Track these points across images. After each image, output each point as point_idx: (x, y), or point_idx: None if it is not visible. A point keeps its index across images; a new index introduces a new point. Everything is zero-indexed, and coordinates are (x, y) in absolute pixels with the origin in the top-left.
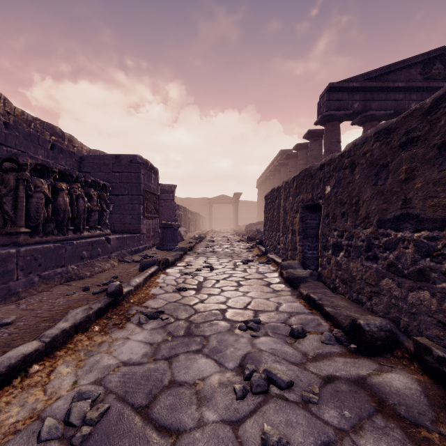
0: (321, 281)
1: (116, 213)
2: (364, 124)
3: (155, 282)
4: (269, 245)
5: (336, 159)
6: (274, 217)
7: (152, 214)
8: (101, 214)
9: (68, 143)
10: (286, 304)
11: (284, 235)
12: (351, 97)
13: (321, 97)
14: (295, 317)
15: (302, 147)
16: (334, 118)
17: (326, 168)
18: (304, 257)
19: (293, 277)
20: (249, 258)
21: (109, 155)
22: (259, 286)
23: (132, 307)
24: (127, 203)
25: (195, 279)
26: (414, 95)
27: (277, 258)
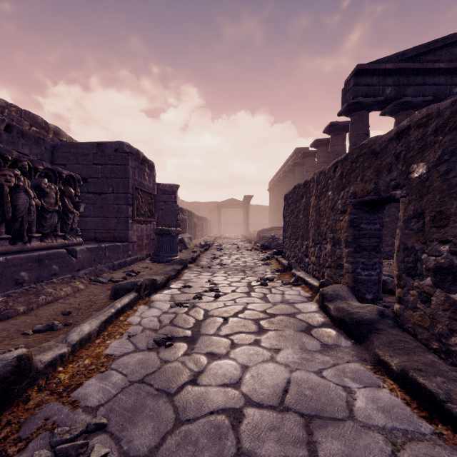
0: (403, 328)
1: (98, 216)
2: (396, 113)
3: (125, 324)
4: (291, 257)
5: (444, 111)
6: (300, 221)
7: (146, 217)
8: (65, 216)
9: (53, 136)
10: (363, 396)
11: (317, 246)
12: (382, 81)
13: (346, 83)
14: (410, 454)
15: (321, 143)
16: (363, 106)
17: (414, 133)
18: (356, 280)
19: (351, 319)
20: (268, 275)
21: (88, 143)
22: (294, 333)
23: (43, 408)
24: (111, 204)
25: (190, 316)
26: (456, 79)
27: (308, 277)
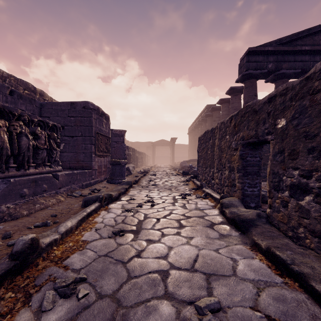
0: (272, 224)
1: (71, 152)
2: (276, 81)
3: (93, 222)
4: (202, 179)
5: (296, 86)
6: (208, 155)
7: (104, 153)
8: (50, 152)
9: (39, 96)
10: (243, 263)
11: (219, 172)
12: (266, 59)
13: (241, 60)
14: (267, 293)
15: (224, 101)
16: (252, 76)
17: (278, 99)
18: (244, 194)
19: (239, 218)
20: (187, 192)
21: (65, 102)
22: (202, 227)
23: (47, 269)
24: (80, 143)
25: (135, 218)
26: (317, 57)
27: (213, 193)
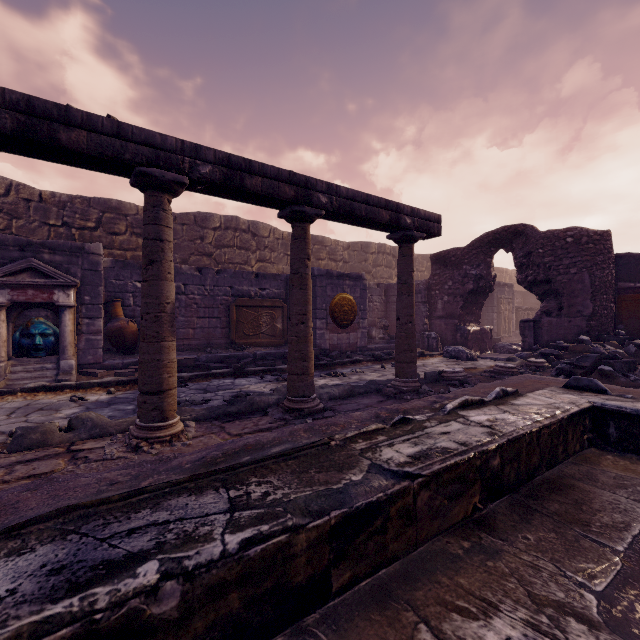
0: None
1: None
2: None
3: None
4: None
5: None
6: None
7: None
8: None
9: (505, 274)
10: None
11: None
12: None
13: None
14: None
15: None
16: None
17: None
18: None
19: None
20: None
21: None
22: None
23: None
24: None
25: None
26: None
27: None
